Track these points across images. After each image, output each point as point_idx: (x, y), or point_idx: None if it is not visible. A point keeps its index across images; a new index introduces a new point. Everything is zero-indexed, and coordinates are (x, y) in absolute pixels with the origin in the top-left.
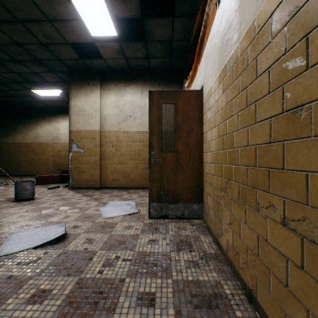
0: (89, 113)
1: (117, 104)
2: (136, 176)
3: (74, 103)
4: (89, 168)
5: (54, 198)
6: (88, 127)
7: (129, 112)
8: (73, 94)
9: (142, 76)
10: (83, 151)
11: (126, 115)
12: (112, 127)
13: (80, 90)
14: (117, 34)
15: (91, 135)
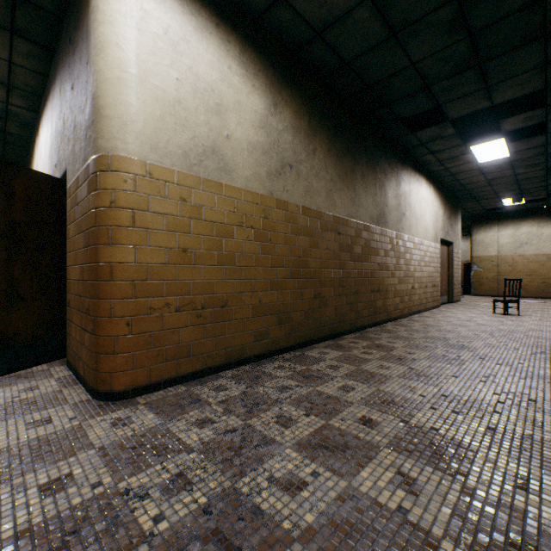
0: (487, 243)
1: (512, 235)
2: (531, 288)
3: (474, 238)
4: (487, 281)
5: (473, 297)
6: (486, 254)
7: (525, 240)
8: (473, 231)
9: (537, 212)
10: (482, 270)
11: (522, 243)
12: (507, 252)
13: (480, 228)
14: (524, 203)
15: (489, 259)
